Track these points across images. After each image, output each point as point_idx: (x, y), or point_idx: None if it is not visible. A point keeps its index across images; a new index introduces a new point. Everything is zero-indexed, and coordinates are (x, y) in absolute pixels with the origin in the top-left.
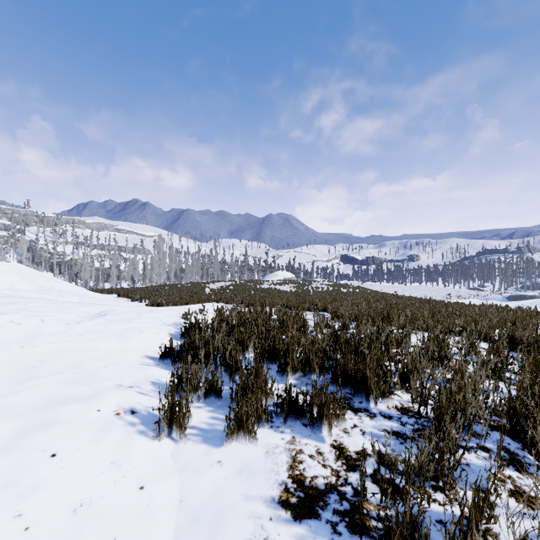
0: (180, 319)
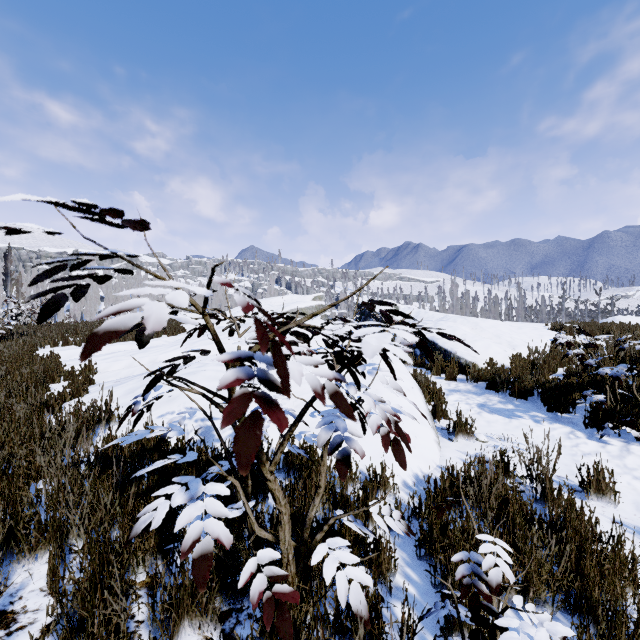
0: (543, 325)
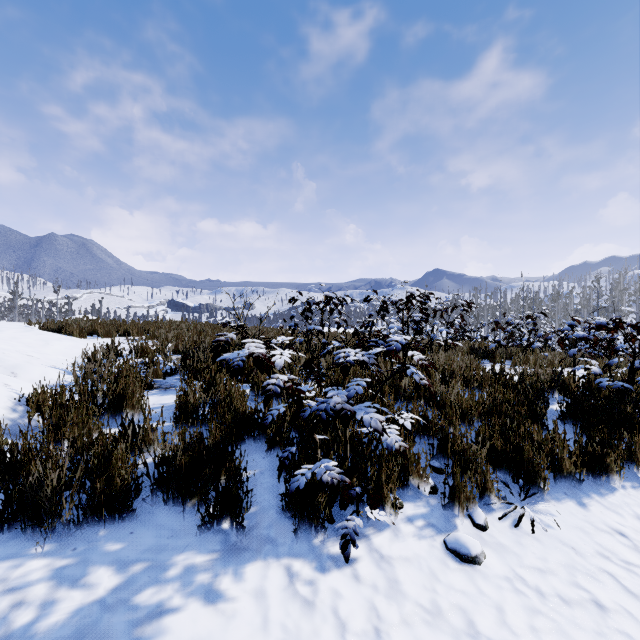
0: (25, 325)
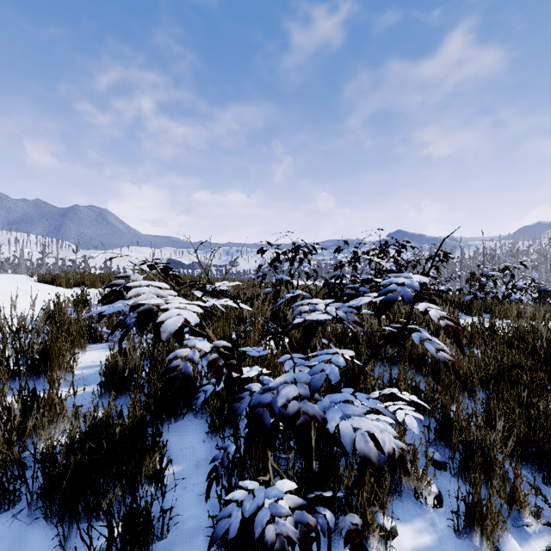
0: (27, 277)
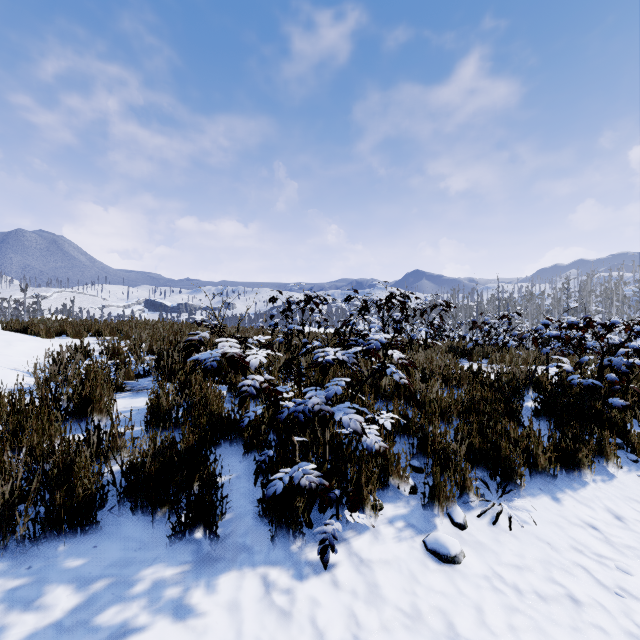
0: None
